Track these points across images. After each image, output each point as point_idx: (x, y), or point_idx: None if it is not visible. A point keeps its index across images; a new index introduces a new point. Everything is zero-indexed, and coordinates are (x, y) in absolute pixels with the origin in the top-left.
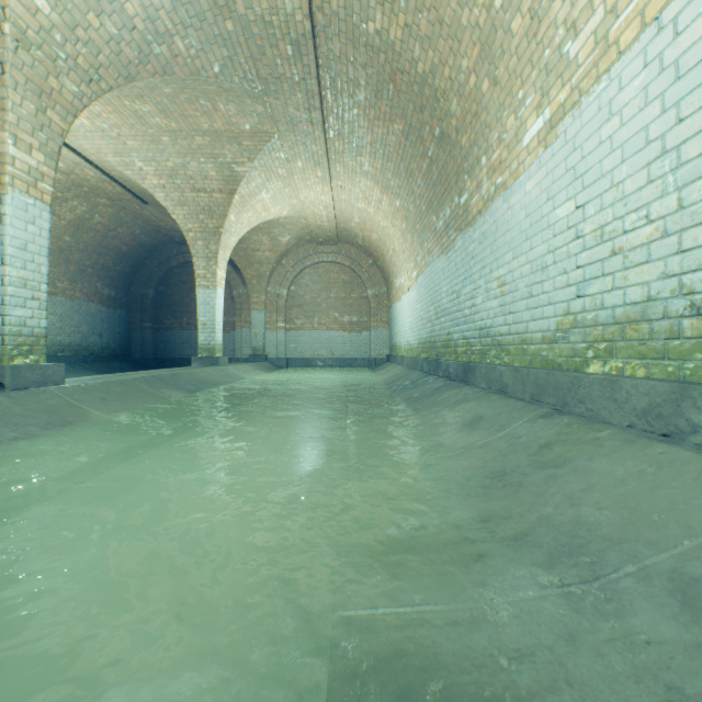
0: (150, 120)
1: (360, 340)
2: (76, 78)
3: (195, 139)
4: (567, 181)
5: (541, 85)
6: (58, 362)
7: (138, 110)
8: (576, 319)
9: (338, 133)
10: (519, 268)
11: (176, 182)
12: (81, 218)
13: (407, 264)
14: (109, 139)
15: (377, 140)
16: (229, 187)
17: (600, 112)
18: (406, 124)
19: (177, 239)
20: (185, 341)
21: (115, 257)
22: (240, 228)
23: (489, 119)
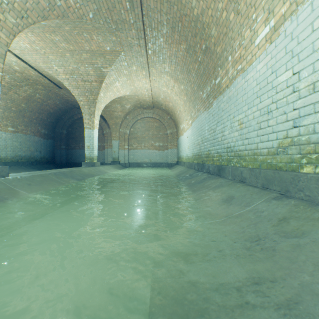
0: (60, 44)
1: (163, 154)
2: (14, 15)
3: (82, 55)
4: (287, 59)
5: (268, 7)
6: (19, 165)
7: (53, 39)
8: (293, 140)
9: (153, 51)
10: (252, 113)
11: (73, 77)
12: (30, 95)
13: (186, 117)
14: (40, 55)
15: (172, 55)
16: (100, 79)
17: (313, 12)
18: (187, 44)
19: (77, 106)
20: (81, 155)
21: (47, 114)
22: (106, 100)
23: (234, 34)
